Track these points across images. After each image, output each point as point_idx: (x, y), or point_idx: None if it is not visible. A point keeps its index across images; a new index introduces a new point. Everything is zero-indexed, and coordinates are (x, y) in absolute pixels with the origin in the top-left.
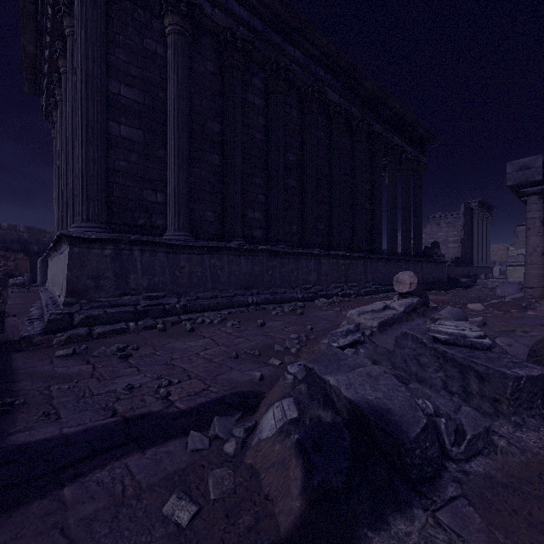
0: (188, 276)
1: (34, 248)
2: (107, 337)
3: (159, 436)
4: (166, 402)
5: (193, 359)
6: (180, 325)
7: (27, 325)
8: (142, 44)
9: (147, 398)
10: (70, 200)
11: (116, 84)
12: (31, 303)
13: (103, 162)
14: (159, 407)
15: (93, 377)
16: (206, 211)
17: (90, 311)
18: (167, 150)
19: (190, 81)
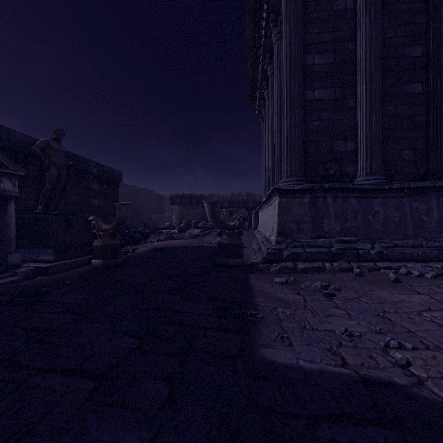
0: (382, 221)
1: (250, 205)
2: (308, 273)
3: (433, 440)
4: (408, 375)
5: (416, 320)
6: (378, 273)
7: (253, 254)
8: (332, 9)
9: (376, 356)
10: (276, 164)
11: (311, 57)
12: (251, 240)
13: (301, 126)
14: (402, 379)
15: (307, 309)
16: (402, 150)
17: (293, 249)
18: (357, 97)
19: (382, 16)
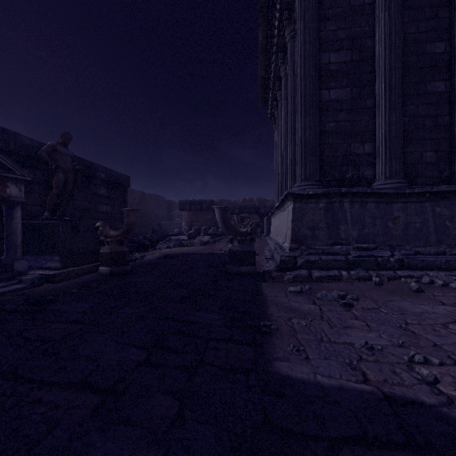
0: (402, 228)
1: (262, 211)
2: (323, 282)
3: None
4: (437, 393)
5: (441, 332)
6: (398, 282)
7: (265, 262)
8: (349, 5)
9: (400, 372)
10: (289, 168)
11: (326, 55)
12: (263, 247)
13: (316, 128)
14: (430, 398)
15: (323, 320)
16: (423, 152)
17: (308, 256)
18: (376, 96)
19: (403, 11)
